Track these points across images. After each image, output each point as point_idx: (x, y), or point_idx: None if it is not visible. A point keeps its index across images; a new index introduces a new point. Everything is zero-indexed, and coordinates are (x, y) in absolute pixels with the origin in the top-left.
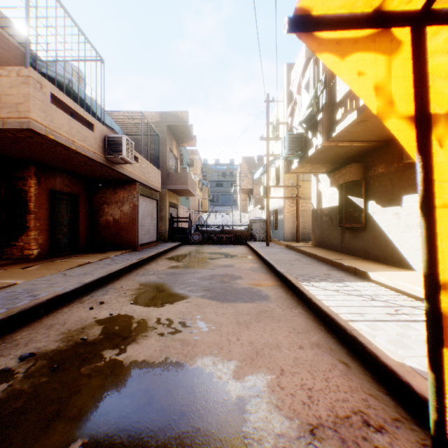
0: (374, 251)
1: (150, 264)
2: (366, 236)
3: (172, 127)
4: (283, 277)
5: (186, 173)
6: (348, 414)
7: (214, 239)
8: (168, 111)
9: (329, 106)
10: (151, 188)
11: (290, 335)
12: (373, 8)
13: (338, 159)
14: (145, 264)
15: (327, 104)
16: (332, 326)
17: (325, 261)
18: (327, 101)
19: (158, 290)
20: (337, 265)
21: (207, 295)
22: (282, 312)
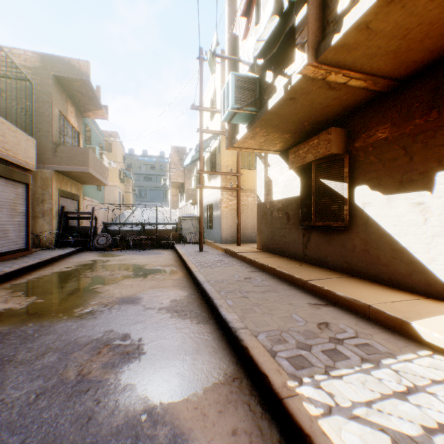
0: (368, 265)
1: None
2: (351, 240)
3: (64, 80)
4: (237, 344)
5: (86, 149)
6: None
7: (130, 241)
8: (56, 55)
9: None
10: (10, 162)
11: None
12: None
13: (307, 123)
14: None
15: None
16: None
17: (292, 281)
18: None
19: None
20: (321, 293)
21: None
22: None
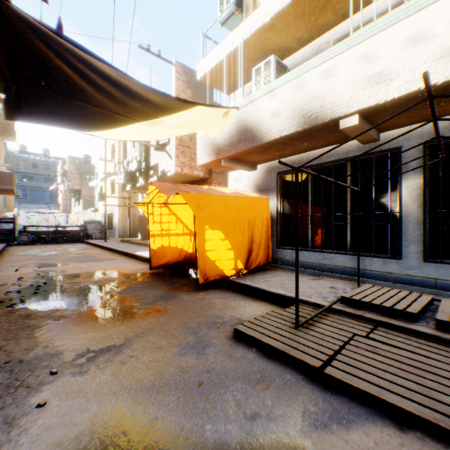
0: None
1: (7, 258)
2: None
3: None
4: (123, 253)
5: (13, 173)
6: (145, 268)
7: (47, 239)
8: None
9: (147, 166)
10: None
11: (130, 264)
12: (143, 202)
13: None
14: (2, 258)
15: (146, 165)
16: (145, 260)
17: (146, 245)
18: (146, 163)
19: (48, 264)
20: None
21: (84, 262)
22: (126, 261)
